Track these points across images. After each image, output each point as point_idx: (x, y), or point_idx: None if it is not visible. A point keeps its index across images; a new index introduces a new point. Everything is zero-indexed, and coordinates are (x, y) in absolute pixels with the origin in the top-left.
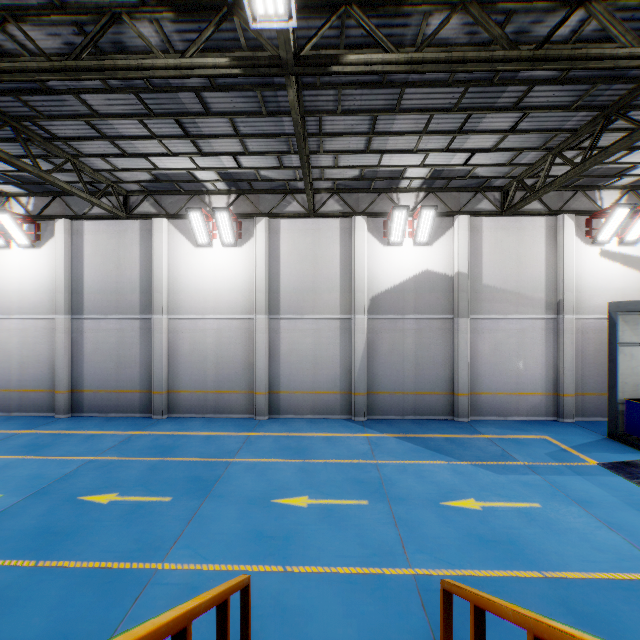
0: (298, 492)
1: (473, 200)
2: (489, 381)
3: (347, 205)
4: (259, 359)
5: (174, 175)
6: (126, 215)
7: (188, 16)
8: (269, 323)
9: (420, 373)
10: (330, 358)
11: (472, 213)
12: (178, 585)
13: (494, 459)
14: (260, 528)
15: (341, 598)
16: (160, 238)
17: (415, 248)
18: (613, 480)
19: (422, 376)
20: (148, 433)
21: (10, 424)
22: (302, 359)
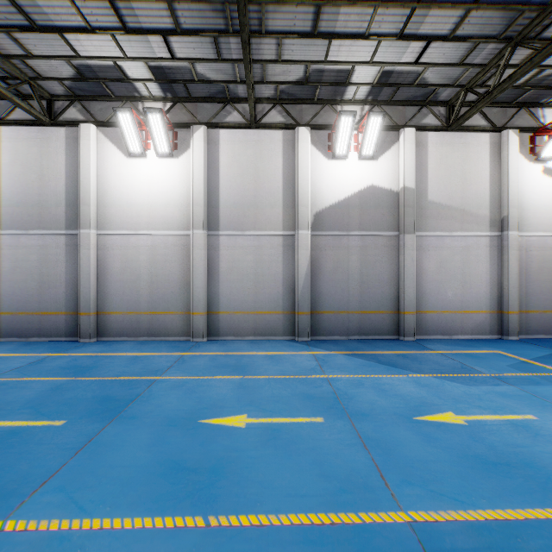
0: (234, 410)
1: (418, 115)
2: (434, 299)
3: (290, 116)
4: (197, 277)
5: (100, 69)
6: (50, 121)
7: None
8: (208, 239)
9: (365, 292)
10: (272, 276)
11: (417, 127)
12: None
13: (456, 371)
14: (178, 457)
15: None
16: (87, 146)
17: (360, 162)
18: None
19: (367, 295)
20: (67, 355)
21: None
22: (243, 277)
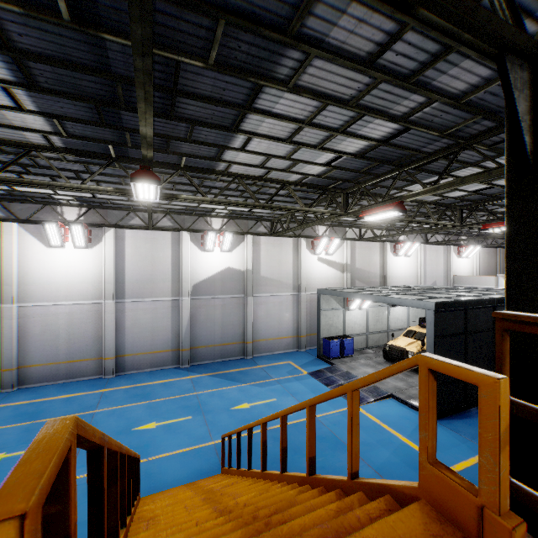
0: (149, 421)
1: (255, 225)
2: (264, 332)
3: (177, 223)
4: (108, 333)
5: (31, 194)
6: None
7: (85, 157)
8: (116, 305)
9: (225, 332)
10: (164, 327)
11: (255, 233)
12: (85, 484)
13: (261, 379)
14: (128, 445)
15: (179, 462)
16: (11, 239)
17: (222, 253)
18: (310, 380)
19: (226, 333)
20: (6, 405)
21: None
22: (143, 330)
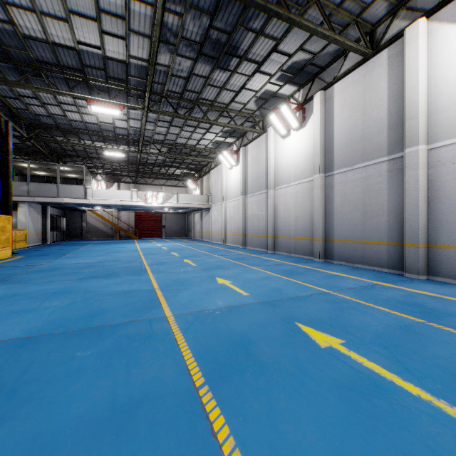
0: None
1: None
2: None
3: None
4: None
5: None
6: (371, 52)
7: None
8: None
9: None
10: None
11: None
12: None
13: None
14: None
15: None
16: (414, 48)
17: None
18: None
19: None
20: (397, 287)
21: (286, 259)
22: None
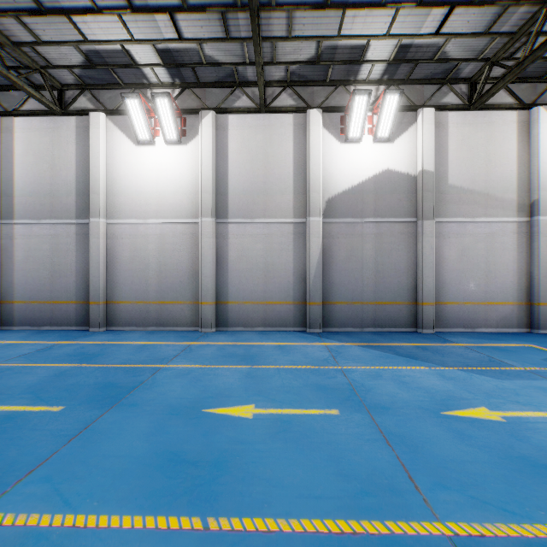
0: (241, 400)
1: (438, 93)
2: (455, 290)
3: (301, 99)
4: (205, 266)
5: (108, 55)
6: (61, 110)
7: None
8: (216, 228)
9: (380, 281)
10: (282, 265)
11: (437, 107)
12: None
13: (484, 365)
14: (177, 448)
15: None
16: (97, 134)
17: (375, 145)
18: None
19: (382, 284)
20: (76, 342)
21: None
22: (252, 267)
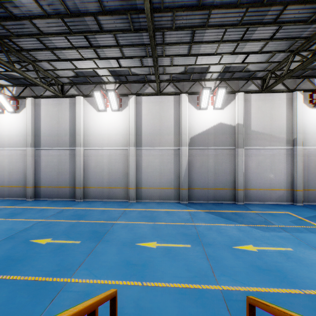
0: (151, 239)
1: (246, 84)
2: (255, 182)
3: (177, 88)
4: (131, 170)
5: (86, 72)
6: (62, 95)
7: None
8: (136, 151)
9: (217, 178)
10: (168, 170)
11: (245, 91)
12: (78, 292)
13: (260, 223)
14: (128, 259)
15: (176, 303)
16: (79, 107)
17: (214, 111)
18: None
19: (218, 180)
20: (72, 208)
21: (3, 203)
22: (153, 170)
